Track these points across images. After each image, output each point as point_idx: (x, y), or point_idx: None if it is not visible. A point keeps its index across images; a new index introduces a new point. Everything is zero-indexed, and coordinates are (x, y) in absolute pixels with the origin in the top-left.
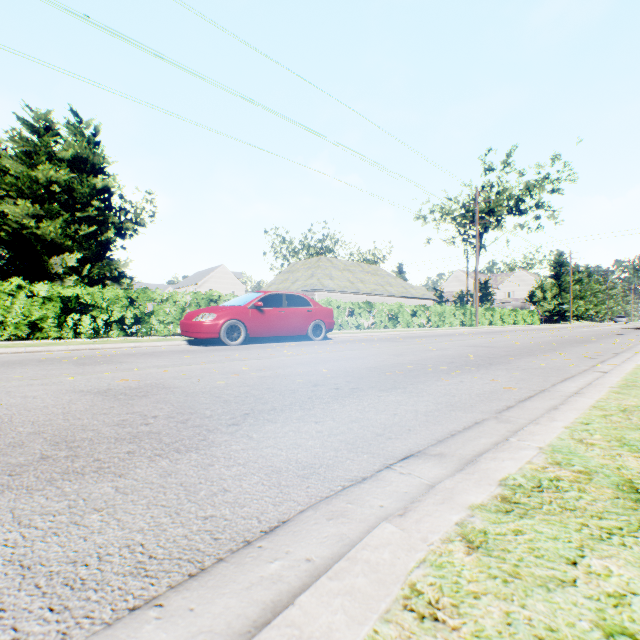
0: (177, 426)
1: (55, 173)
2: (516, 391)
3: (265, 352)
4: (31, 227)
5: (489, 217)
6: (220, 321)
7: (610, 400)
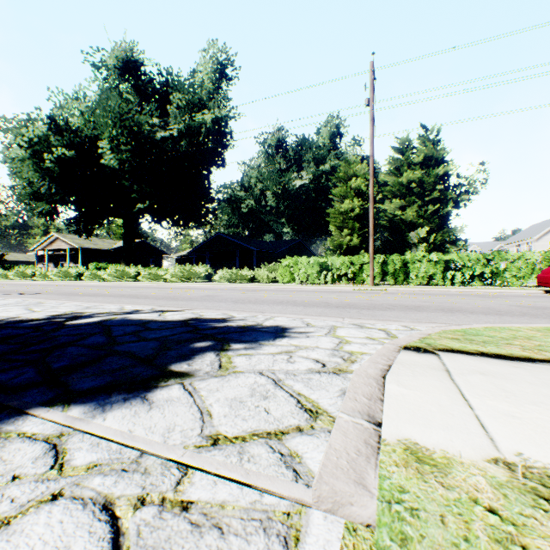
0: None
1: (411, 175)
2: None
3: None
4: (398, 215)
5: None
6: None
7: None
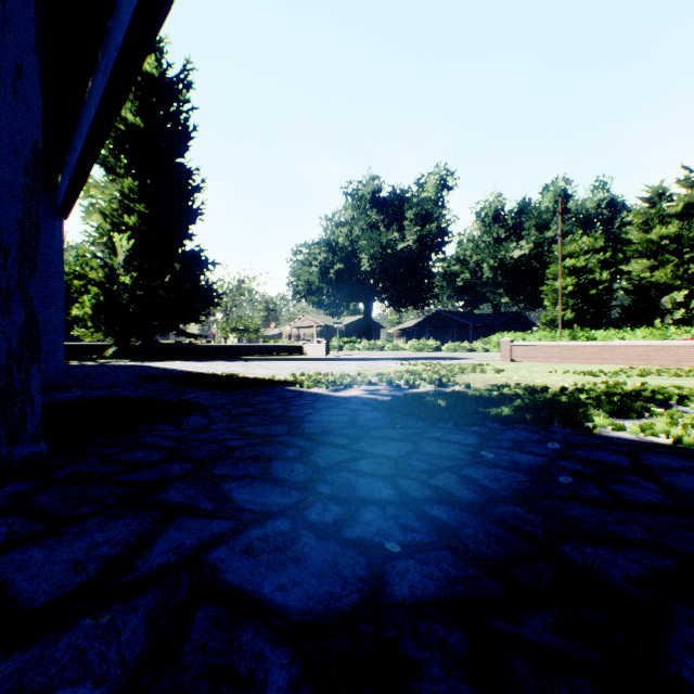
0: None
1: (664, 230)
2: None
3: None
4: (645, 277)
5: None
6: None
7: None
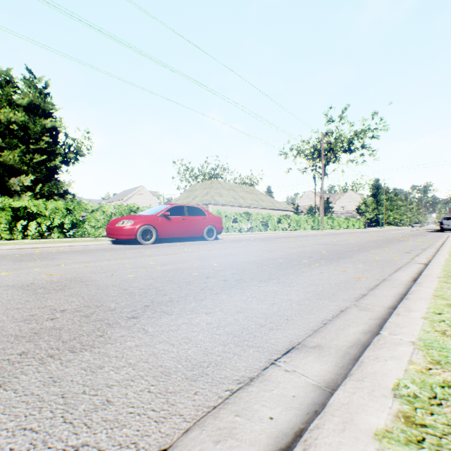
0: (80, 320)
1: (14, 115)
2: (364, 280)
3: (170, 249)
4: None
5: (330, 154)
6: (136, 226)
7: (444, 289)
